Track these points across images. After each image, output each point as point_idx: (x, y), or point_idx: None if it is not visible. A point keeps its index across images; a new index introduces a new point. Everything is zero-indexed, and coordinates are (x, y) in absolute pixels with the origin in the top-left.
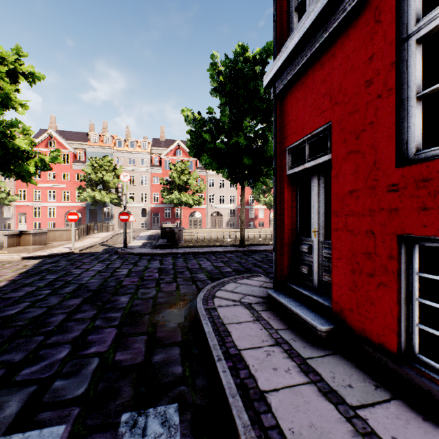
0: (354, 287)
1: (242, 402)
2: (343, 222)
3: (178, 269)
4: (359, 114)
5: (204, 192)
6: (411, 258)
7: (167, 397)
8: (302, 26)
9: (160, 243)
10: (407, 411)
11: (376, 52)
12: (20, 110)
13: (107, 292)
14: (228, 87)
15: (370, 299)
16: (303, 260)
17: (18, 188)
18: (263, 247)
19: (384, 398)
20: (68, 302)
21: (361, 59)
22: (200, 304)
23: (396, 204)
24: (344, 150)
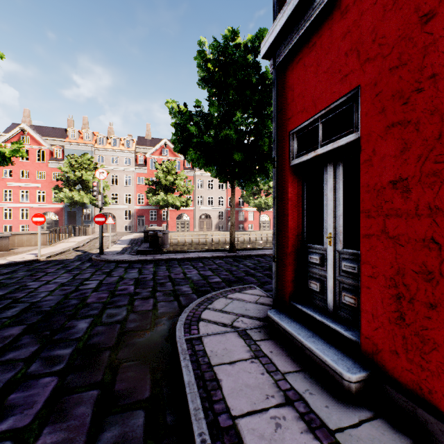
0: (401, 319)
1: None
2: (381, 226)
3: (159, 280)
4: (410, 67)
5: (192, 193)
6: None
7: None
8: None
9: (141, 248)
10: None
11: None
12: None
13: (62, 314)
14: (217, 75)
15: (431, 342)
16: (312, 274)
17: None
18: (255, 252)
19: None
20: (3, 333)
21: None
22: (181, 332)
23: None
24: (382, 123)
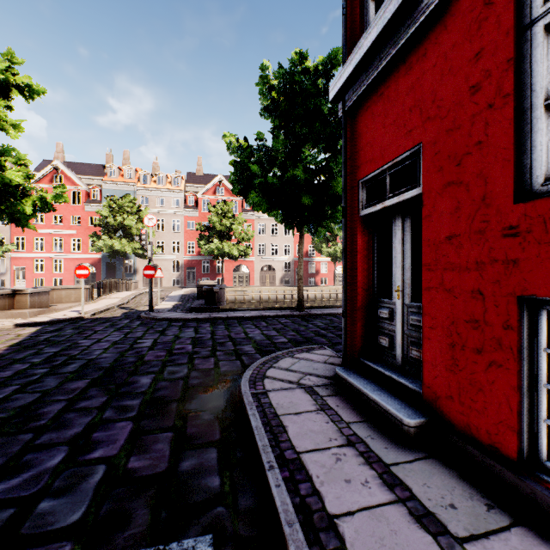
0: (455, 366)
1: (303, 534)
2: (439, 279)
3: (218, 340)
4: (462, 132)
5: (252, 240)
6: (537, 328)
7: (198, 525)
8: (382, 16)
9: (195, 305)
10: (536, 544)
11: (486, 46)
12: (13, 132)
13: (123, 371)
14: (283, 105)
15: (477, 384)
16: (382, 329)
17: (14, 235)
18: (327, 311)
19: (501, 524)
20: (70, 385)
21: (464, 56)
22: (246, 387)
23: (515, 253)
24: (440, 181)
